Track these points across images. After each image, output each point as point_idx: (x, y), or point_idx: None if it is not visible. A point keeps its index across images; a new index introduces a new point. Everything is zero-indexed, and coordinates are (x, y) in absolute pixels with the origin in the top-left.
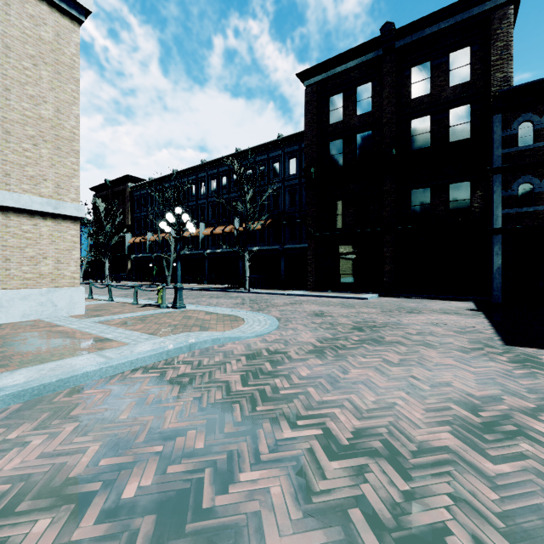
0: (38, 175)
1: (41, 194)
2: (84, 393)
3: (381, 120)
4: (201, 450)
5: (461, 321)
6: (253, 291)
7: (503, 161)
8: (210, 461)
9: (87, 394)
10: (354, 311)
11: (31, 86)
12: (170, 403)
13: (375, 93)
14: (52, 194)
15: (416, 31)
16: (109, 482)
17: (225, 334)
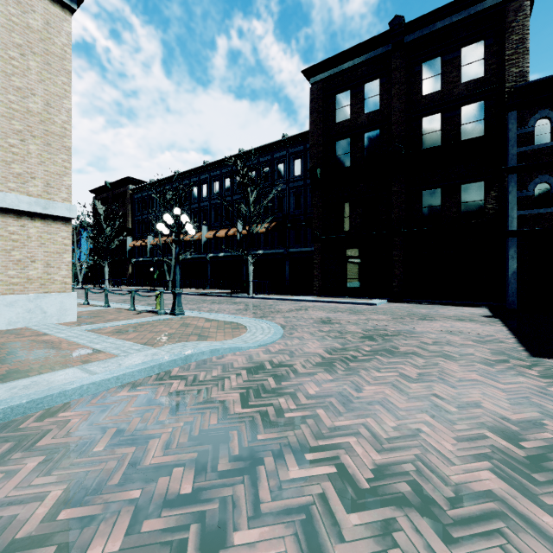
0: (26, 173)
1: (29, 193)
2: (58, 416)
3: (390, 118)
4: (187, 497)
5: (479, 329)
6: (257, 297)
7: (519, 160)
8: (197, 512)
9: (62, 418)
10: (363, 318)
11: (18, 77)
12: (156, 429)
13: (383, 90)
14: (41, 193)
15: (427, 24)
16: (65, 546)
17: (225, 344)
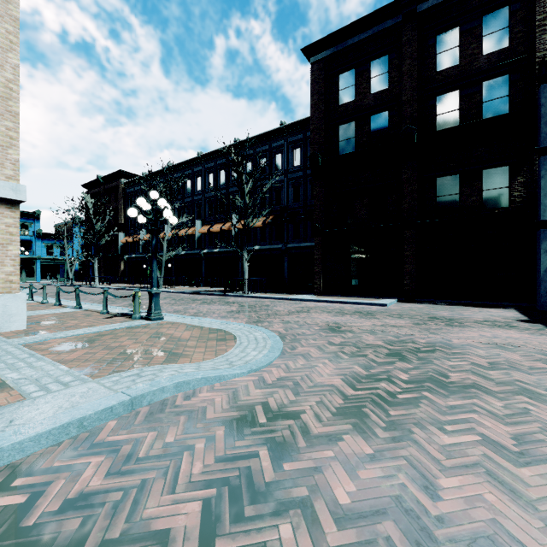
0: None
1: None
2: None
3: (400, 97)
4: None
5: (532, 341)
6: (253, 296)
7: None
8: None
9: None
10: (377, 323)
11: None
12: None
13: (393, 66)
14: None
15: None
16: None
17: (200, 371)
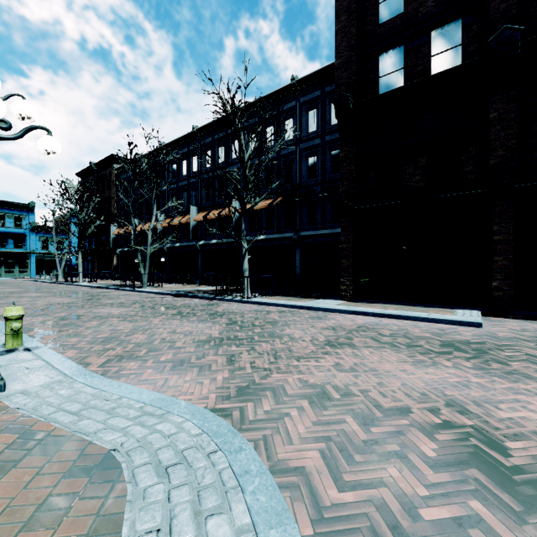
0: None
1: None
2: None
3: None
4: None
5: None
6: (254, 301)
7: None
8: None
9: None
10: None
11: None
12: None
13: None
14: None
15: None
16: None
17: None
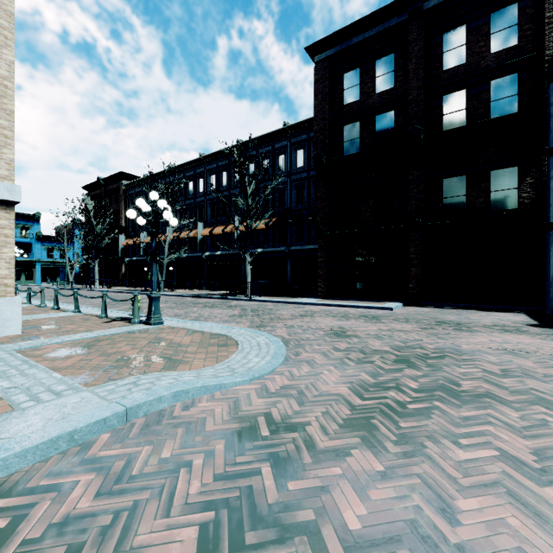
0: None
1: None
2: None
3: (405, 97)
4: None
5: (545, 346)
6: (255, 299)
7: None
8: None
9: None
10: (384, 328)
11: None
12: None
13: (398, 65)
14: None
15: None
16: None
17: (200, 379)
